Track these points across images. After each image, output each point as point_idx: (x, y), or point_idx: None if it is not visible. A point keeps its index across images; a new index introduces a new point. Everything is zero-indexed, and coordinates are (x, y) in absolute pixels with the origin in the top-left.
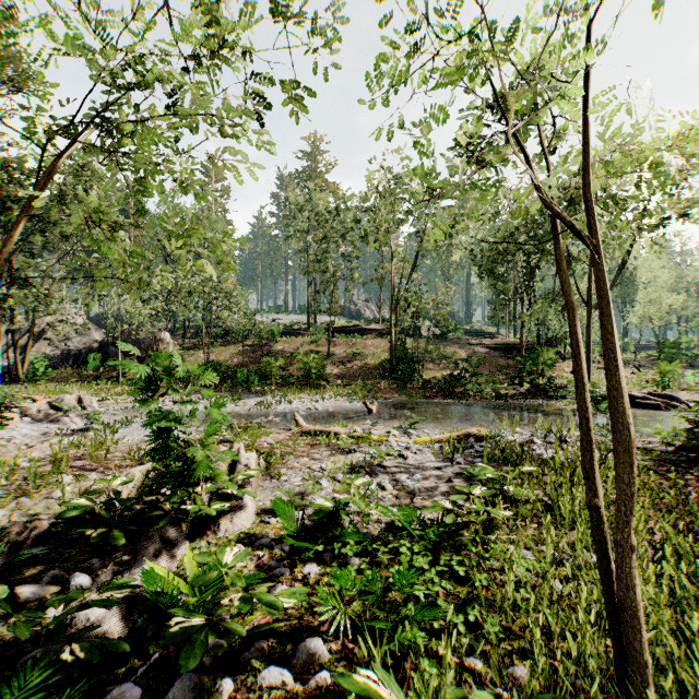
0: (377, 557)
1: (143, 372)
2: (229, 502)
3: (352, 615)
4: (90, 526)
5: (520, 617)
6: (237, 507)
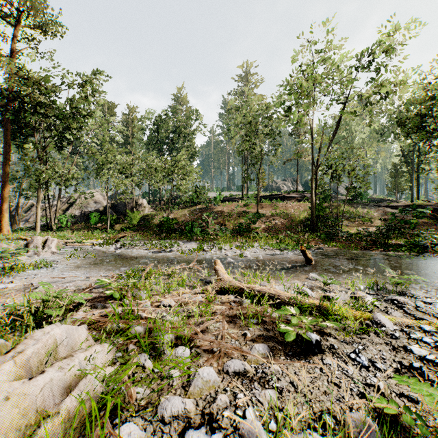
0: None
1: None
2: None
3: None
4: None
5: None
6: None
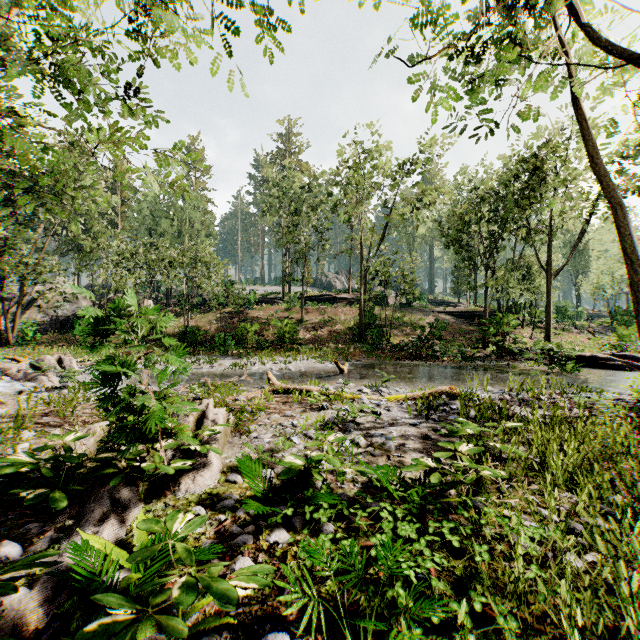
0: (354, 522)
1: (92, 315)
2: (191, 460)
3: (326, 598)
4: (30, 487)
5: (534, 602)
6: (201, 464)
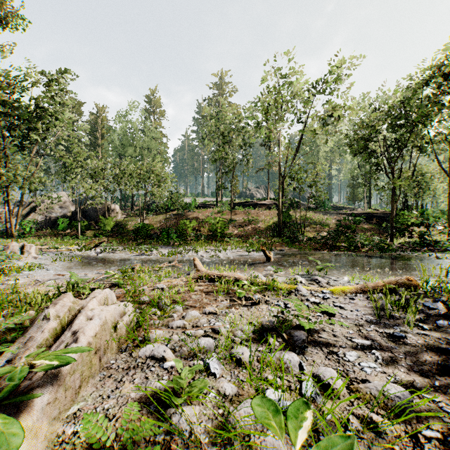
0: None
1: None
2: None
3: None
4: None
5: None
6: None
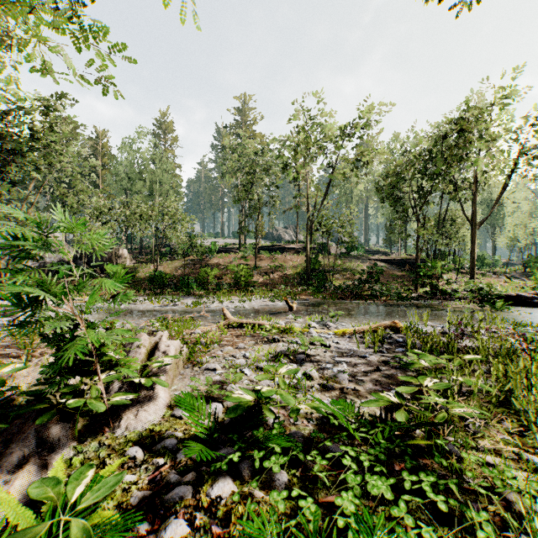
0: (310, 469)
1: (19, 234)
2: (134, 393)
3: None
4: None
5: None
6: (146, 398)
